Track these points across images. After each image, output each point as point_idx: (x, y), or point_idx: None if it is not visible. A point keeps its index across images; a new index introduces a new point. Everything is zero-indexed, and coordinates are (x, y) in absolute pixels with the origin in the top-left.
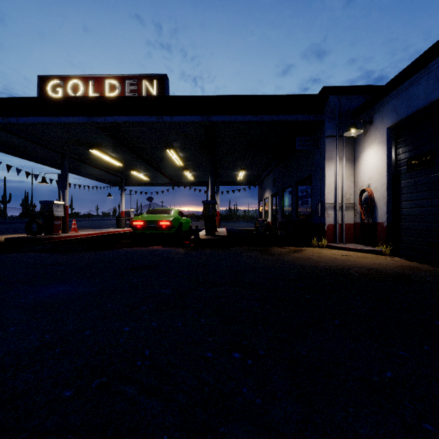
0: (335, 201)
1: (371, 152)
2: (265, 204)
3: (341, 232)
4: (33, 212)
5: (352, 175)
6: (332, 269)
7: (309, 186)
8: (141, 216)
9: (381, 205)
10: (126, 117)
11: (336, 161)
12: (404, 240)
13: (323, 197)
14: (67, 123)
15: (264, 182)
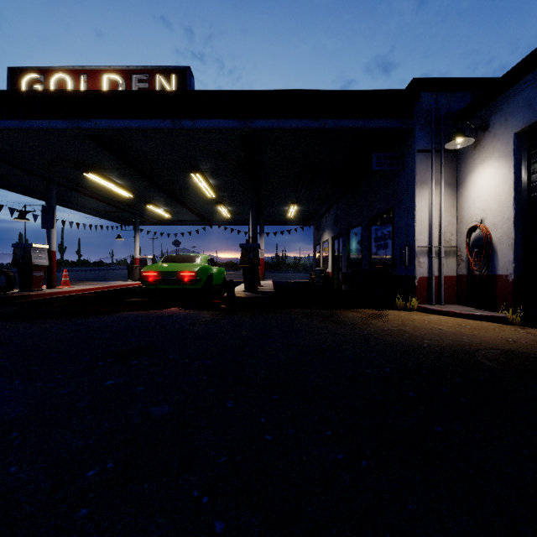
0: (430, 243)
1: (486, 172)
2: (323, 249)
3: (438, 288)
4: None
5: (453, 206)
6: (447, 354)
7: (388, 224)
8: (155, 265)
9: (504, 249)
10: (127, 121)
11: (431, 186)
12: None
13: (412, 238)
14: (40, 129)
15: (322, 221)
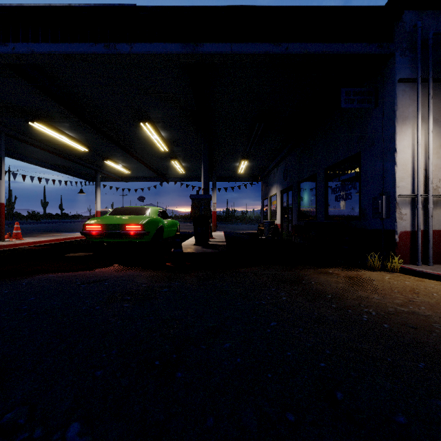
0: (413, 191)
1: None
2: (271, 202)
3: (423, 244)
4: (11, 213)
5: None
6: None
7: (351, 172)
8: (101, 217)
9: None
10: (51, 45)
11: (417, 122)
12: None
13: (390, 185)
14: None
15: (270, 176)
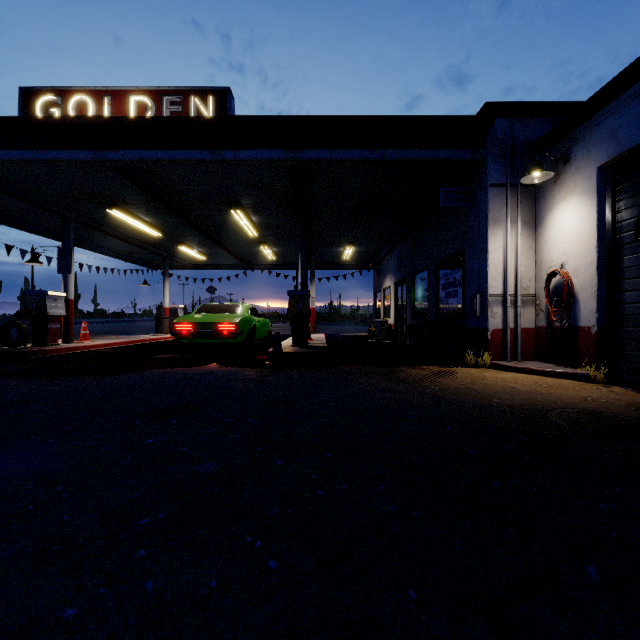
0: (505, 291)
1: (567, 210)
2: (384, 296)
3: (514, 342)
4: None
5: (531, 248)
6: (516, 413)
7: (458, 268)
8: (189, 316)
9: (587, 298)
10: (159, 151)
11: (506, 226)
12: (629, 357)
13: (484, 284)
14: (60, 160)
15: (383, 264)
